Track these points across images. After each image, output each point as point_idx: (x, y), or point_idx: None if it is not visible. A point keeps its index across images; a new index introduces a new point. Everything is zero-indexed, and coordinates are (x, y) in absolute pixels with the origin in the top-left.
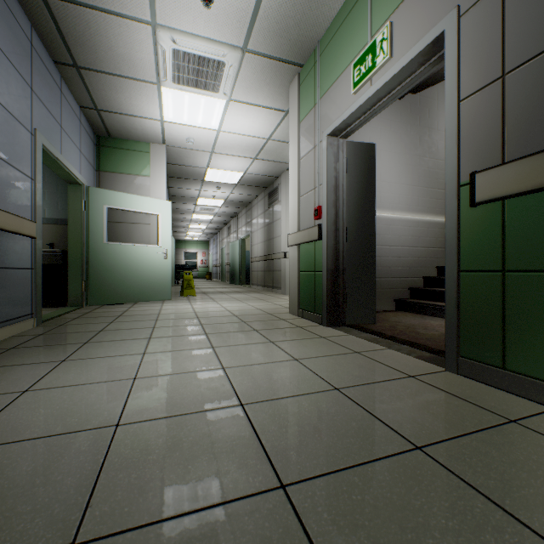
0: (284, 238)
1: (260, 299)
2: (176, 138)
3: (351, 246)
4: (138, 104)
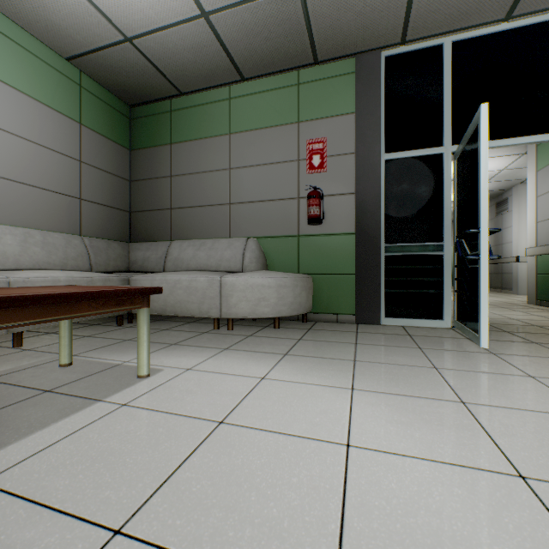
0: (515, 244)
1: (492, 296)
2: None
3: None
4: None
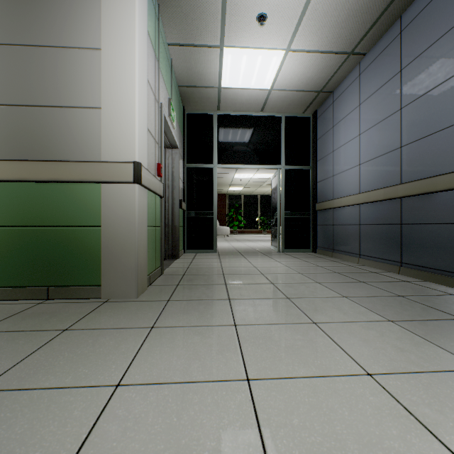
0: None
1: None
2: None
3: None
4: None
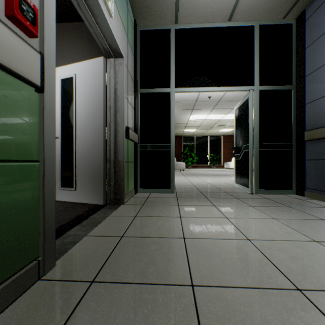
0: None
1: None
2: None
3: None
4: None
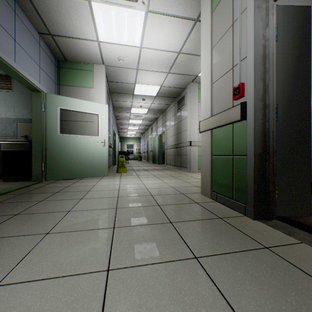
0: (189, 131)
1: (172, 176)
2: (111, 58)
3: (281, 125)
4: (78, 26)
